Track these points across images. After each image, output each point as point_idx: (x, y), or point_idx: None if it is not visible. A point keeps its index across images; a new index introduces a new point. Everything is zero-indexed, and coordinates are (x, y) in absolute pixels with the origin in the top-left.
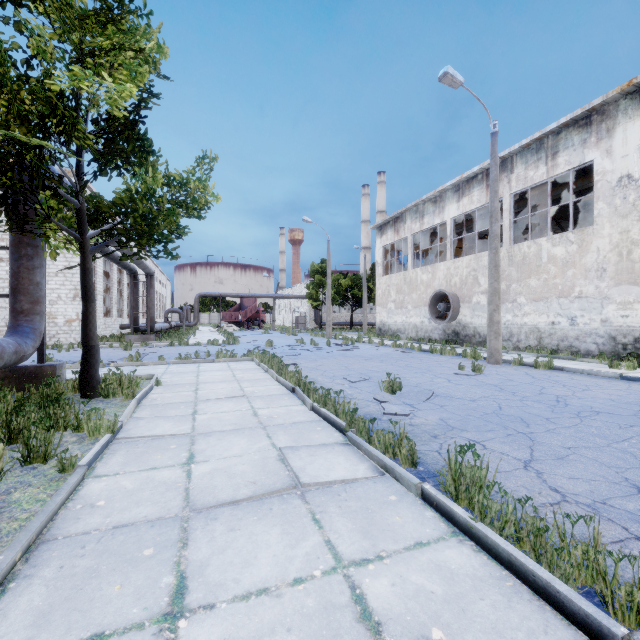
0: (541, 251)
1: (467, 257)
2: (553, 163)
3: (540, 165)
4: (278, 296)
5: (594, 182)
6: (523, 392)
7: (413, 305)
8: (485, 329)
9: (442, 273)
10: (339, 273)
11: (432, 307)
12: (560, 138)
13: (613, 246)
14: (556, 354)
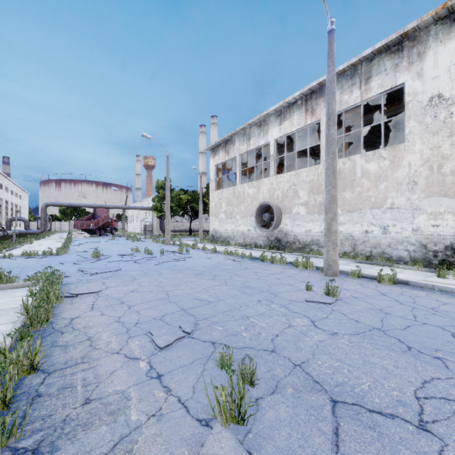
0: (355, 167)
1: (288, 173)
2: (366, 87)
3: (354, 89)
4: (127, 207)
5: (406, 102)
6: (451, 356)
7: (241, 215)
8: (304, 236)
9: (266, 187)
10: (180, 189)
11: (258, 217)
12: (373, 64)
13: (424, 161)
14: (371, 260)
